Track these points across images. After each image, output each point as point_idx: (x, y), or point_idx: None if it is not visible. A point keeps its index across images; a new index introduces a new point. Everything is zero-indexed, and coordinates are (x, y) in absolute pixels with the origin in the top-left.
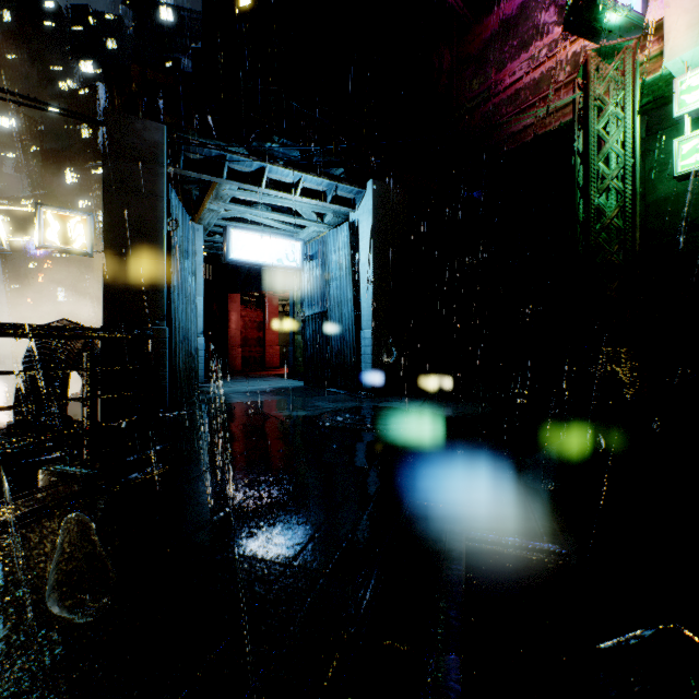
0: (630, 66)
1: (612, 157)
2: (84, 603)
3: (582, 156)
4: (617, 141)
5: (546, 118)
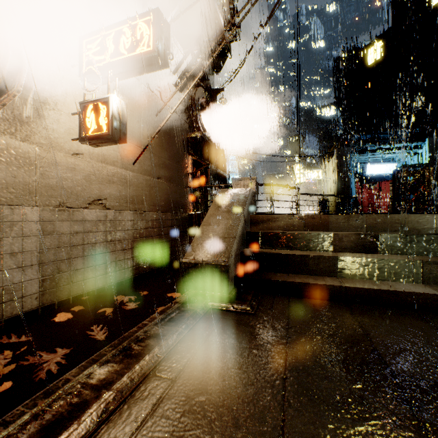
0: None
1: None
2: None
3: None
4: None
5: None
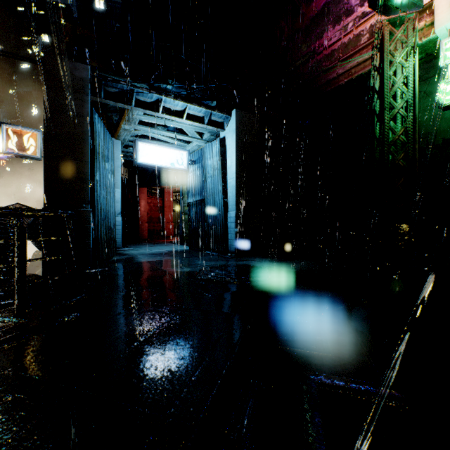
0: (412, 31)
1: (398, 94)
2: None
3: (379, 93)
4: (402, 83)
5: (352, 69)
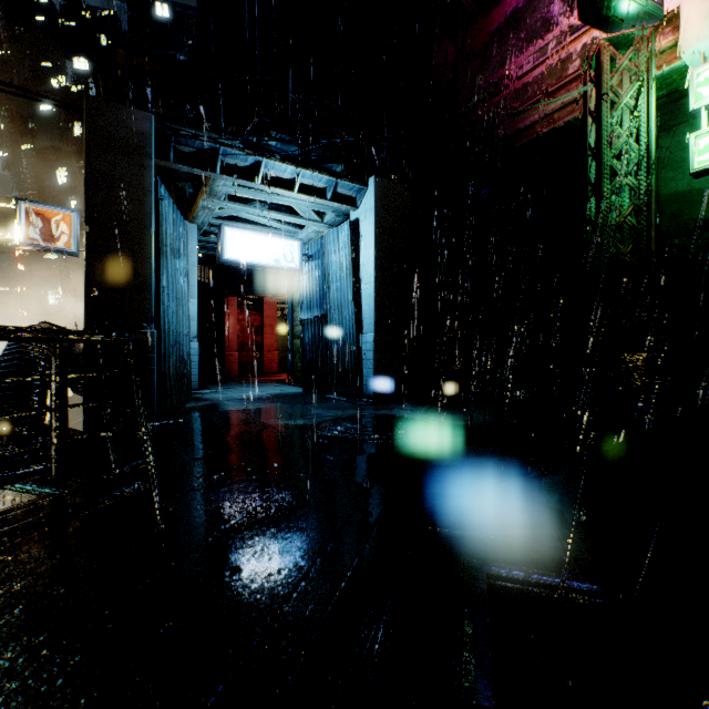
0: (645, 56)
1: (624, 153)
2: (17, 671)
3: (594, 151)
4: (630, 136)
5: (555, 113)
